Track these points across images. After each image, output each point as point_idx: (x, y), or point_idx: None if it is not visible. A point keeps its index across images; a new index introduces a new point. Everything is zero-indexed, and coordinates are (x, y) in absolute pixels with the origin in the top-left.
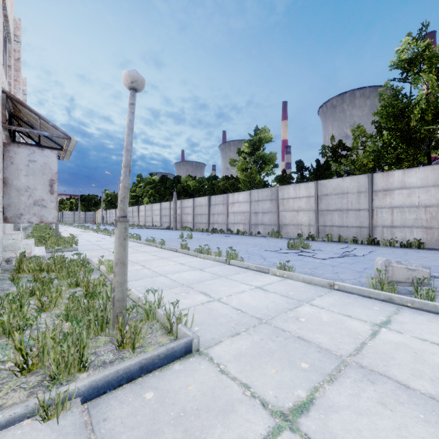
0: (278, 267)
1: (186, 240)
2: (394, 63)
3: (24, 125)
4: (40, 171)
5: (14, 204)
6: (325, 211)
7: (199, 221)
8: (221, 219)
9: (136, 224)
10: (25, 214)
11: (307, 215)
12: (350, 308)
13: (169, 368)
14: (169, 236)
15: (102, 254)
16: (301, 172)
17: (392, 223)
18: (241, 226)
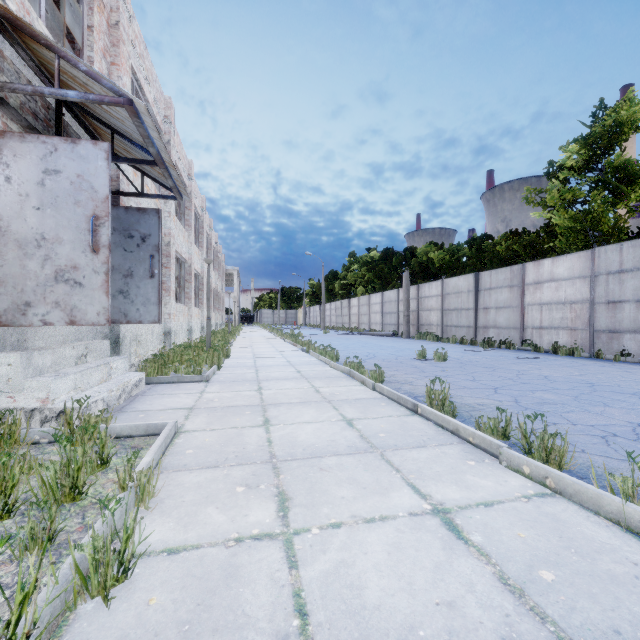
0: None
1: (434, 365)
2: None
3: (98, 127)
4: (70, 195)
5: (12, 278)
6: None
7: (454, 322)
8: (504, 319)
9: (346, 327)
10: (37, 303)
11: None
12: None
13: None
14: (394, 353)
15: (233, 401)
16: None
17: None
18: (563, 335)
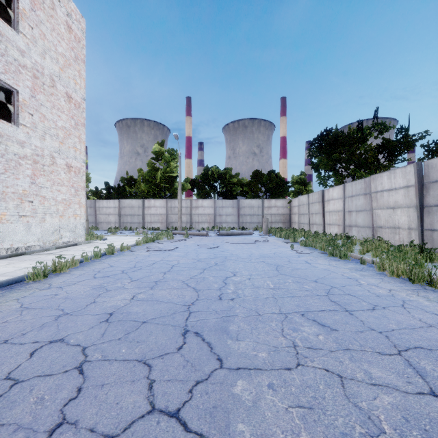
0: (111, 234)
1: None
2: (153, 151)
3: None
4: None
5: None
6: (124, 215)
7: None
8: None
9: None
10: None
11: (114, 217)
12: (131, 237)
13: (105, 240)
14: None
15: None
16: (108, 189)
17: (151, 221)
18: None
